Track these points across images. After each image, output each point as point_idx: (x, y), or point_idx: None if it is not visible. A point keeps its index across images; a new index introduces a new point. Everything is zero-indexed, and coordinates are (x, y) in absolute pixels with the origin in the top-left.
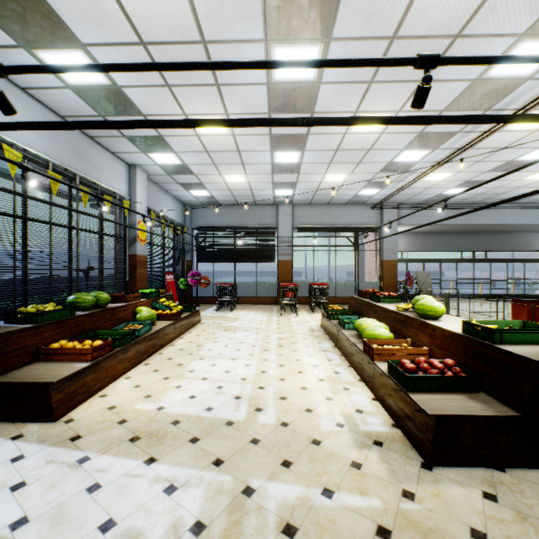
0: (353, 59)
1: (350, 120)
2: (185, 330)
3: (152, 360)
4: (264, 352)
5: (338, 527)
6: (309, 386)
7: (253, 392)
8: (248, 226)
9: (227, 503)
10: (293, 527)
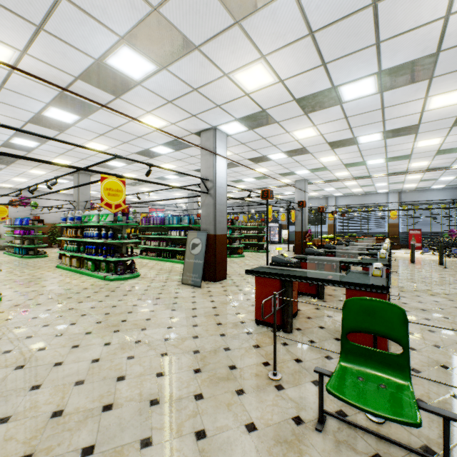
0: None
1: None
2: None
3: None
4: None
5: None
6: None
7: None
8: None
9: None
10: None
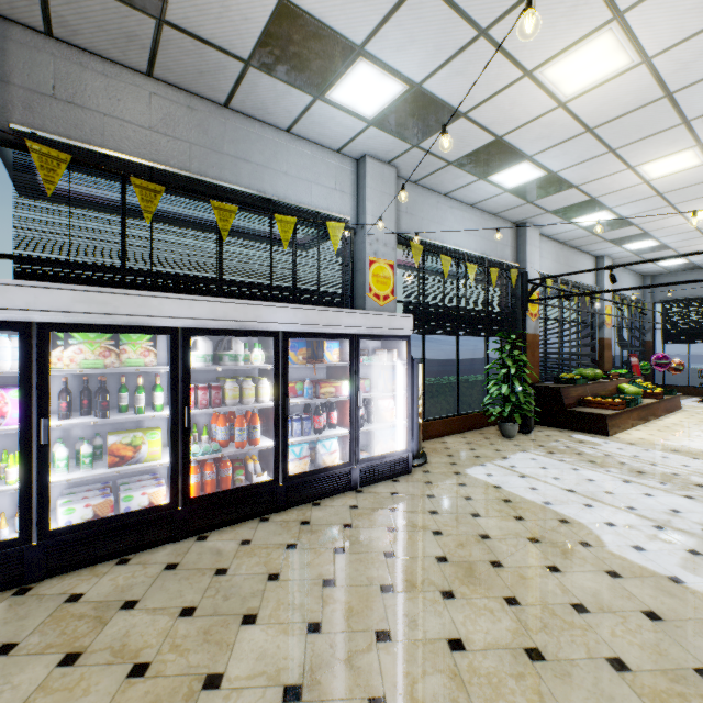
0: None
1: None
2: (667, 412)
3: (647, 425)
4: None
5: None
6: None
7: None
8: None
9: None
10: None
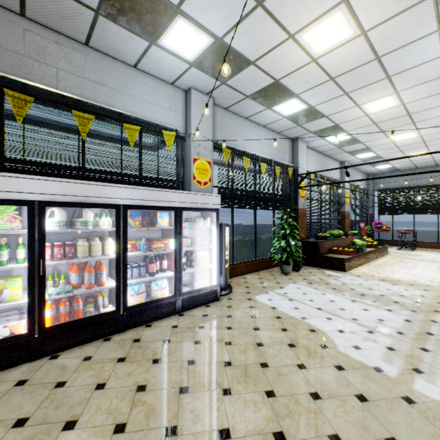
0: None
1: None
2: (380, 256)
3: (368, 264)
4: None
5: None
6: None
7: None
8: (427, 185)
9: (432, 296)
10: None
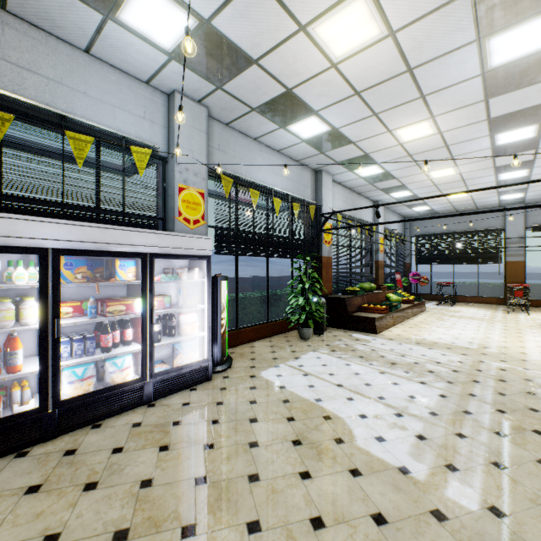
0: (539, 180)
1: (538, 206)
2: (417, 313)
3: (404, 323)
4: (488, 330)
5: (528, 374)
6: (526, 347)
7: (480, 342)
8: (467, 230)
9: (471, 361)
10: (504, 370)
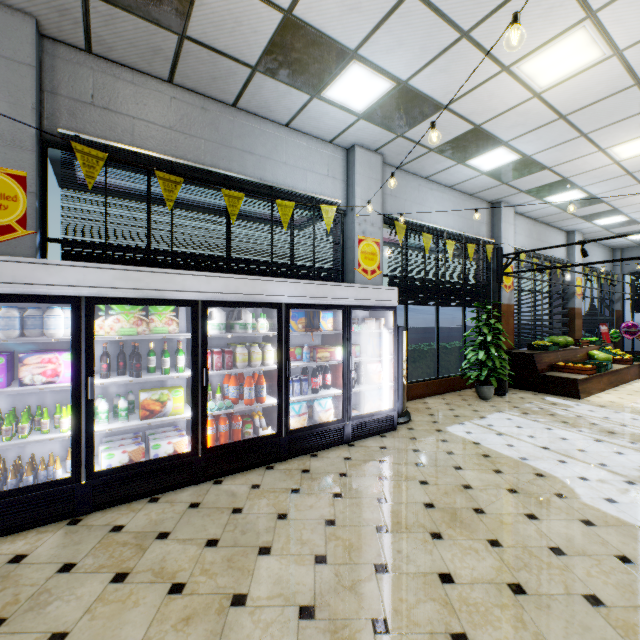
0: None
1: None
2: (636, 377)
3: (617, 389)
4: None
5: None
6: None
7: None
8: None
9: None
10: None
